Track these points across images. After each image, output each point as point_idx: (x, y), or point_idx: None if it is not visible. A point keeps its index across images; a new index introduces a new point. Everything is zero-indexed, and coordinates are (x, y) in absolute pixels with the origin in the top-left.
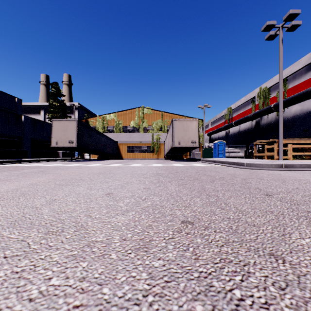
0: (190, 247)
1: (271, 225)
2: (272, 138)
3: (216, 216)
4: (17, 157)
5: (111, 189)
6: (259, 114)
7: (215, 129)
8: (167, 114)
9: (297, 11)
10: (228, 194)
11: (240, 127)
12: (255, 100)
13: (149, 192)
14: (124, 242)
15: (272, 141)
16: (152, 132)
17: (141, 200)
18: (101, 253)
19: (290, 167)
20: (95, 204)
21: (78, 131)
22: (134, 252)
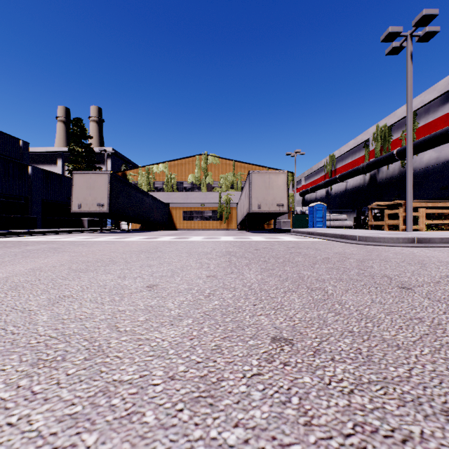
0: (293, 396)
1: (428, 346)
2: (395, 199)
3: (329, 329)
4: (22, 227)
5: (155, 277)
6: (376, 164)
7: (312, 186)
8: (241, 164)
9: (433, 11)
10: (341, 287)
11: (348, 183)
12: (370, 144)
13: (215, 283)
14: (171, 383)
15: (395, 204)
16: (220, 191)
17: (202, 297)
18: (127, 411)
19: (426, 242)
20: (128, 305)
21: (112, 189)
22: (189, 409)
